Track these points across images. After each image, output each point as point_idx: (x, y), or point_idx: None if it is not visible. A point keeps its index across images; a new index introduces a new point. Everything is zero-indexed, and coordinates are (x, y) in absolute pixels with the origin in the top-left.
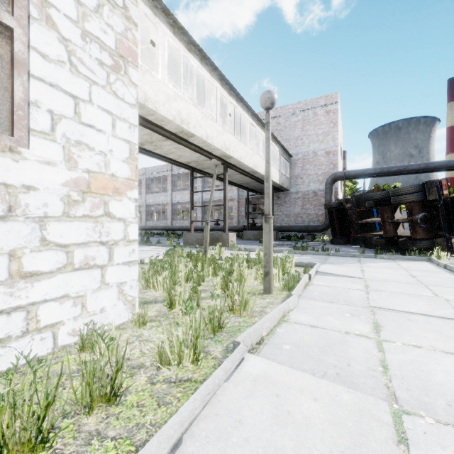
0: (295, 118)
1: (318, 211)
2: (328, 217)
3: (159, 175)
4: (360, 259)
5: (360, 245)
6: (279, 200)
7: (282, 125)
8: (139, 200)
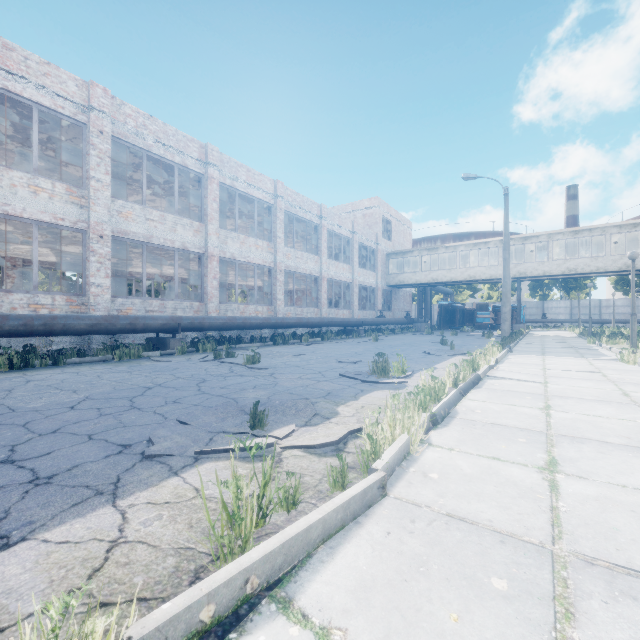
0: (401, 227)
1: (407, 307)
2: (442, 313)
3: (306, 216)
4: (535, 331)
5: (475, 329)
6: (396, 295)
7: (397, 229)
8: (265, 253)
